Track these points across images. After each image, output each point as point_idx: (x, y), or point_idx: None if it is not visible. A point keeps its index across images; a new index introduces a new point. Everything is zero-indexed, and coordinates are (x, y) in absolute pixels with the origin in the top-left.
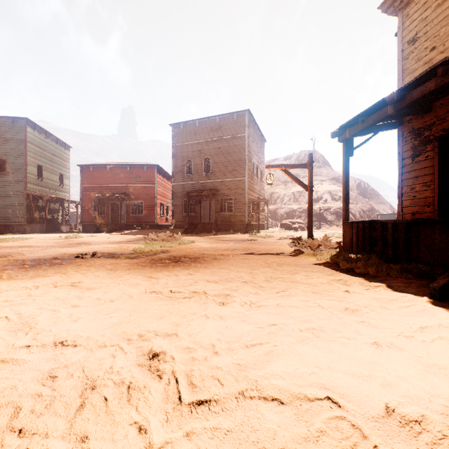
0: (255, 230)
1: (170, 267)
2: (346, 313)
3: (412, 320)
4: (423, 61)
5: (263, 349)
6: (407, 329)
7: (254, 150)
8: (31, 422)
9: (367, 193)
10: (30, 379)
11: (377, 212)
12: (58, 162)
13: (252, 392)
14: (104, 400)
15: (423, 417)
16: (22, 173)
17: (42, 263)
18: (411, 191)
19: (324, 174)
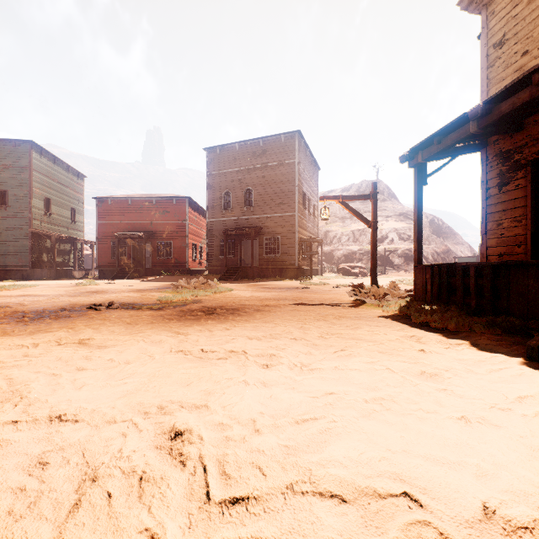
0: (307, 276)
1: (202, 321)
2: (422, 378)
3: (506, 388)
4: (512, 68)
5: (318, 426)
6: (501, 399)
7: (305, 179)
8: (6, 529)
9: (442, 231)
10: (13, 466)
11: (453, 255)
12: (70, 194)
13: (305, 485)
14: (107, 497)
15: (535, 522)
16: (25, 207)
17: (46, 315)
18: (498, 228)
19: (390, 208)
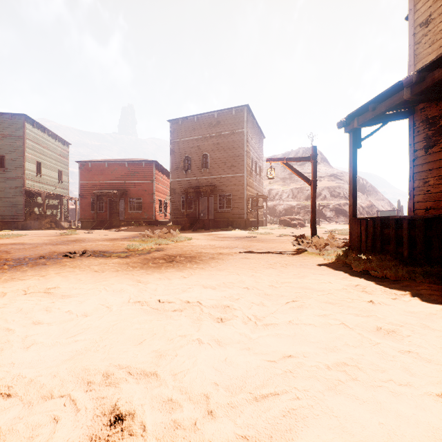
0: (254, 227)
1: (162, 268)
2: (379, 335)
3: None
4: (438, 44)
5: (280, 406)
6: None
7: (253, 146)
8: None
9: (366, 189)
10: None
11: (376, 209)
12: (57, 159)
13: None
14: None
15: None
16: (20, 170)
17: (25, 263)
18: (424, 185)
19: (322, 170)
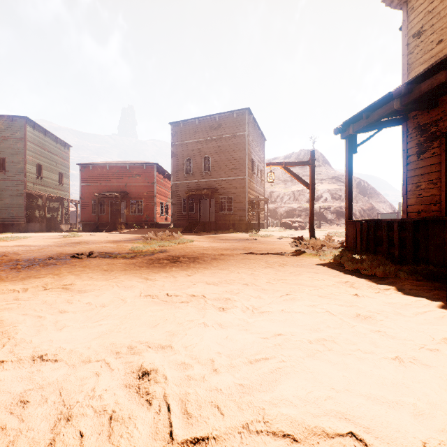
0: (255, 229)
1: (167, 268)
2: (357, 320)
3: (432, 330)
4: (429, 55)
5: (269, 366)
6: (429, 340)
7: (254, 149)
8: None
9: (367, 192)
10: None
11: (377, 211)
12: (58, 161)
13: (259, 425)
14: (80, 437)
15: None
16: (21, 172)
17: (36, 263)
18: (416, 189)
19: (324, 173)
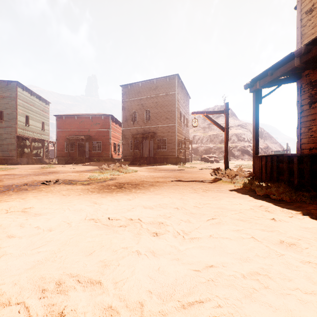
0: (182, 162)
1: (114, 193)
2: (283, 247)
3: None
4: None
5: (204, 314)
6: None
7: (181, 104)
8: None
9: (263, 135)
10: None
11: (271, 149)
12: (40, 113)
13: None
14: None
15: None
16: (13, 121)
17: (12, 189)
18: (308, 131)
19: (232, 122)
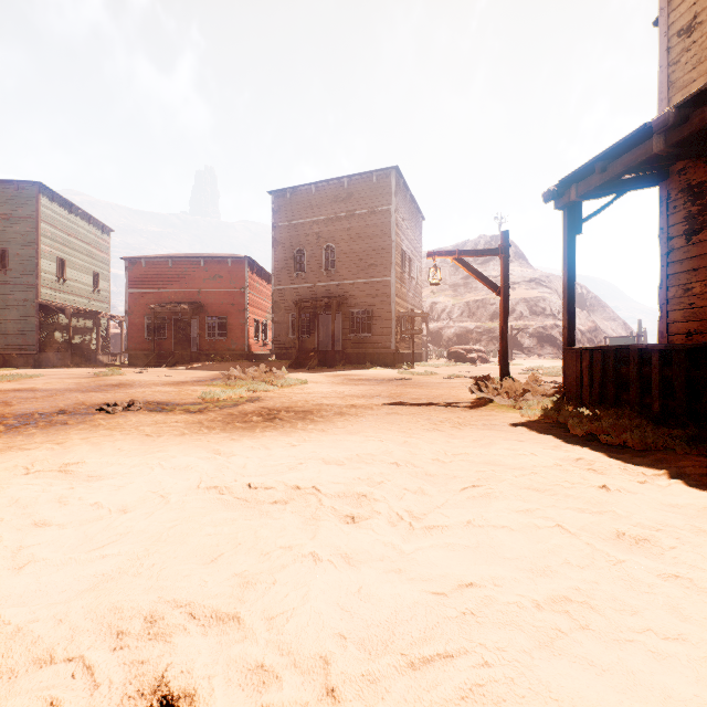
0: (407, 363)
1: (257, 431)
2: (622, 546)
3: None
4: None
5: (455, 679)
6: None
7: (405, 233)
8: None
9: (587, 303)
10: None
11: (603, 334)
12: (91, 254)
13: None
14: None
15: None
16: (31, 271)
17: (33, 421)
18: (685, 295)
19: (517, 273)
